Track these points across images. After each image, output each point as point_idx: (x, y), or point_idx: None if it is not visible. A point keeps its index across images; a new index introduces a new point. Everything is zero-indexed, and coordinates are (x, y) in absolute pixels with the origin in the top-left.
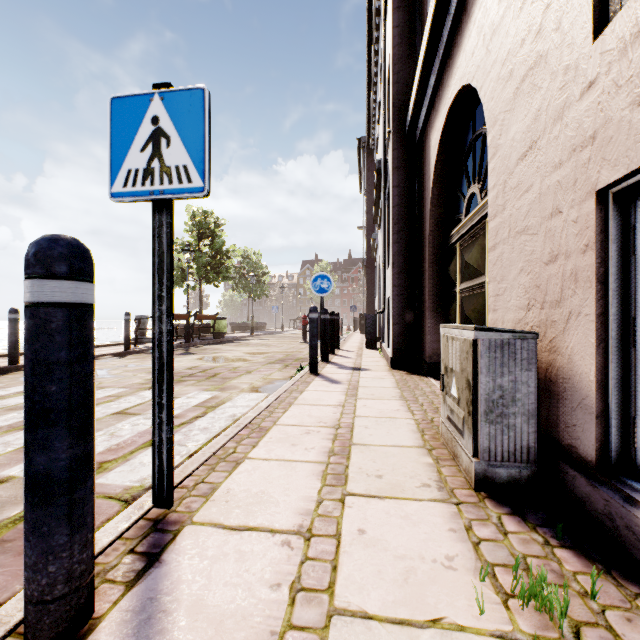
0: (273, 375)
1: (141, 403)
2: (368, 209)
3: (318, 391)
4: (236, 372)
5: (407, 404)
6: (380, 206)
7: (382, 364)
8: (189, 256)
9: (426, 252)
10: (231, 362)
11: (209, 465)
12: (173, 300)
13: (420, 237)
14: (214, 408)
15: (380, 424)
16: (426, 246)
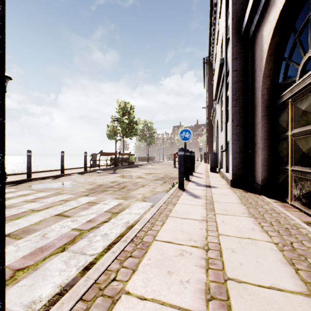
0: (157, 188)
1: (75, 207)
2: (209, 95)
3: (185, 204)
4: (136, 185)
5: (258, 222)
6: (219, 89)
7: (224, 183)
8: (116, 123)
9: (258, 110)
10: (134, 179)
11: (85, 301)
12: (5, 132)
13: (252, 101)
14: (116, 214)
15: (244, 247)
16: (258, 106)
